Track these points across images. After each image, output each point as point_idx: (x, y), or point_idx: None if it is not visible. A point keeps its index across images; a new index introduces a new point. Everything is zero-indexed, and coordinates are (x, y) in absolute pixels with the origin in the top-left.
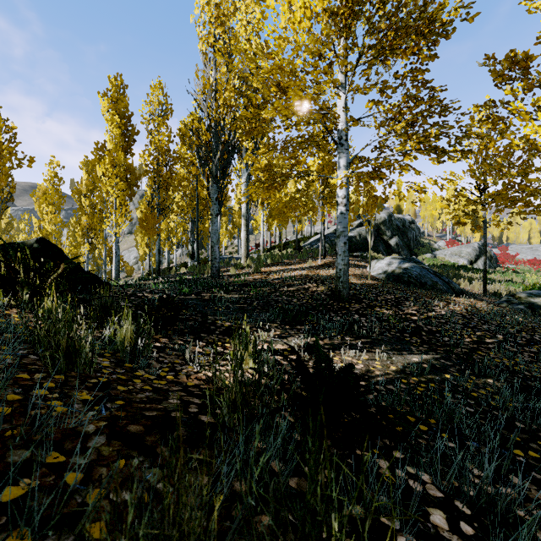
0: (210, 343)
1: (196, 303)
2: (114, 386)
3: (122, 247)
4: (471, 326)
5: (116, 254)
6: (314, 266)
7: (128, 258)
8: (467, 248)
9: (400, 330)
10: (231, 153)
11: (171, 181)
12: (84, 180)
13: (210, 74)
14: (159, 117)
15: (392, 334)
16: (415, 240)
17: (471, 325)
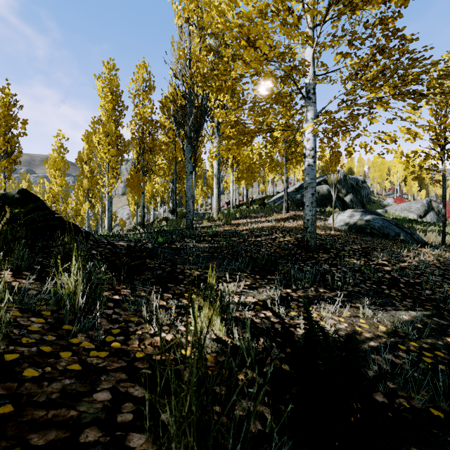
0: (176, 294)
1: (167, 251)
2: (21, 369)
3: (118, 205)
4: (449, 278)
5: (108, 210)
6: (279, 219)
7: (122, 214)
8: (416, 203)
9: (375, 281)
10: (203, 116)
11: (152, 146)
12: (85, 150)
13: (185, 46)
14: (143, 92)
15: (368, 285)
16: (367, 197)
17: (449, 276)
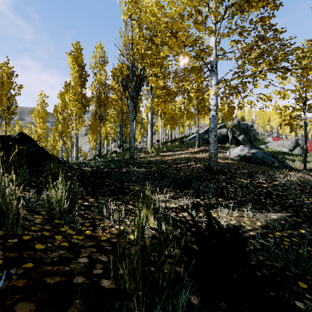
0: (124, 202)
1: (118, 174)
2: (33, 244)
3: (82, 142)
4: (306, 192)
5: (76, 146)
6: (193, 152)
7: (84, 148)
8: (288, 141)
9: (256, 193)
10: (141, 82)
11: (106, 102)
12: (59, 104)
13: (129, 34)
14: (100, 65)
15: (251, 196)
16: (254, 137)
17: (306, 190)
